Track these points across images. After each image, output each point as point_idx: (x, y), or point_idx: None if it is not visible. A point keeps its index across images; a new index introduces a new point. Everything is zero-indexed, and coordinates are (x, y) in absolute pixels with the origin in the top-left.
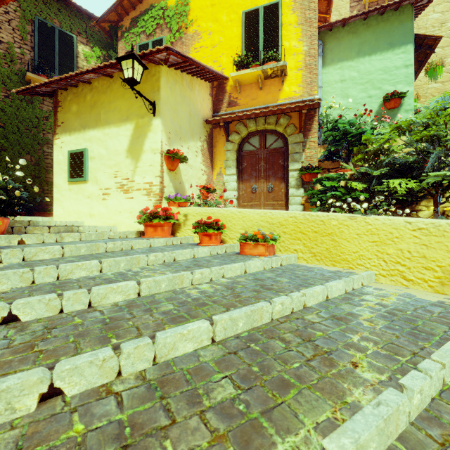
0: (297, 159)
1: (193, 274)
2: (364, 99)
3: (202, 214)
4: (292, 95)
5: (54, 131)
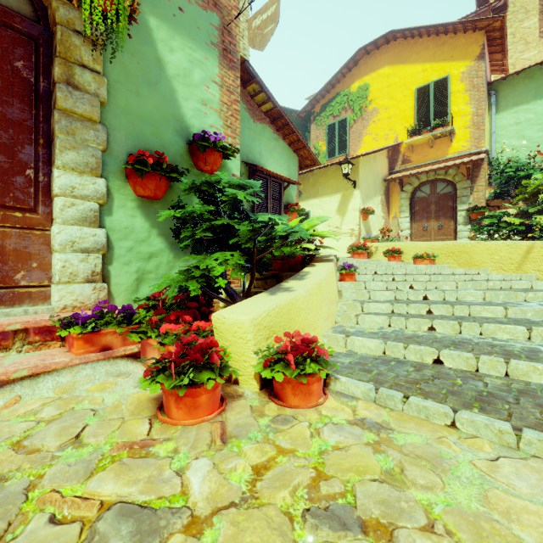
0: (465, 202)
1: (393, 266)
2: (541, 138)
3: (387, 246)
4: (460, 149)
5: None
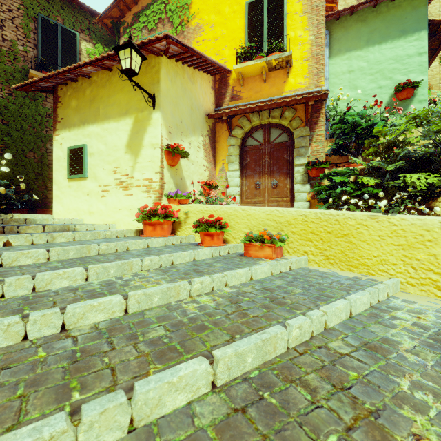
0: (303, 154)
1: (192, 284)
2: (374, 90)
3: (203, 212)
4: (298, 87)
5: (54, 127)
